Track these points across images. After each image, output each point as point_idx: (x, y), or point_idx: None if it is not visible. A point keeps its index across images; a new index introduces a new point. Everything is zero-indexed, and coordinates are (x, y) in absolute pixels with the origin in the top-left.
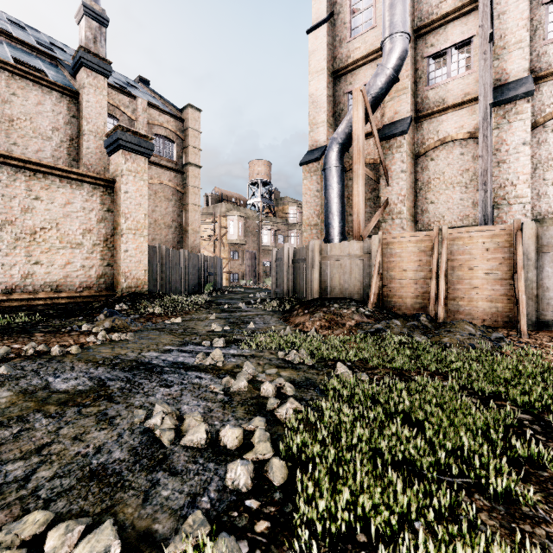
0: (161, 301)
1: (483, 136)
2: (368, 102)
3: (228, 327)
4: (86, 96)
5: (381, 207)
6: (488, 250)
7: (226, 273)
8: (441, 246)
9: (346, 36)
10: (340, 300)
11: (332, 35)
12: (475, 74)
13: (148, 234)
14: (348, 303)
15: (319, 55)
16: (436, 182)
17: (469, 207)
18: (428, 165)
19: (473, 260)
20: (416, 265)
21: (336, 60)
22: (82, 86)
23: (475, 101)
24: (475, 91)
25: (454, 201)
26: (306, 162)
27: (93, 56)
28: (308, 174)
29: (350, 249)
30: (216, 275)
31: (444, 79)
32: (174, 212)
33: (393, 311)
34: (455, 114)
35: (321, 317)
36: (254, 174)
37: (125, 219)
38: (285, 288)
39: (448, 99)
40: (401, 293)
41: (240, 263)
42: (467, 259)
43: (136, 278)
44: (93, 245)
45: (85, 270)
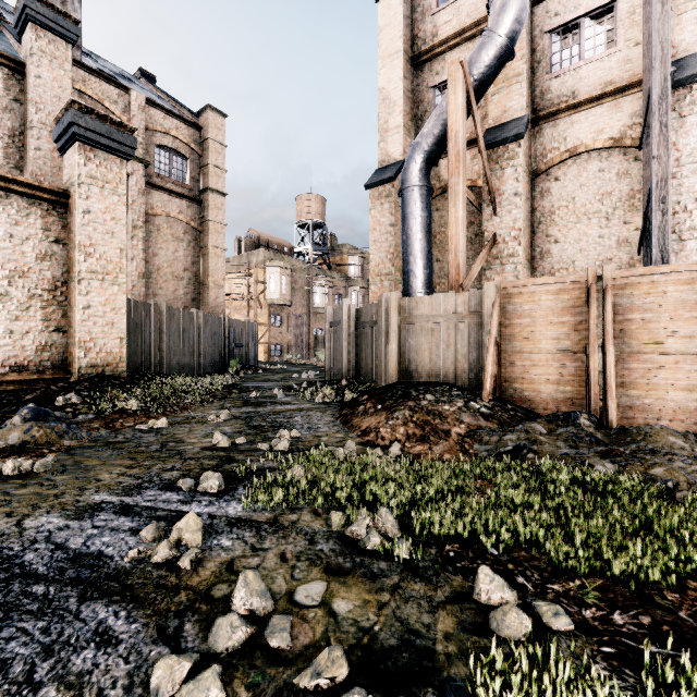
0: (144, 389)
1: (660, 125)
2: (470, 83)
3: (243, 439)
4: (36, 68)
5: (487, 246)
6: (685, 304)
7: (265, 344)
8: (604, 298)
9: (430, 6)
10: (434, 386)
11: (411, 5)
12: (621, 54)
13: (147, 288)
14: (448, 393)
15: (392, 32)
16: (563, 212)
17: (612, 248)
18: (550, 187)
19: (659, 321)
20: (557, 330)
21: (417, 41)
22: (28, 53)
23: (622, 92)
24: (621, 78)
25: (590, 239)
26: (374, 184)
27: (48, 8)
28: (378, 202)
29: (447, 305)
30: (247, 346)
31: (575, 63)
32: (187, 257)
33: (519, 404)
34: (592, 112)
35: (407, 418)
36: (303, 212)
37: (85, 256)
38: (344, 365)
39: (580, 92)
40: (532, 375)
41: (284, 330)
42: (648, 320)
43: (104, 351)
44: (29, 297)
45: (15, 339)
